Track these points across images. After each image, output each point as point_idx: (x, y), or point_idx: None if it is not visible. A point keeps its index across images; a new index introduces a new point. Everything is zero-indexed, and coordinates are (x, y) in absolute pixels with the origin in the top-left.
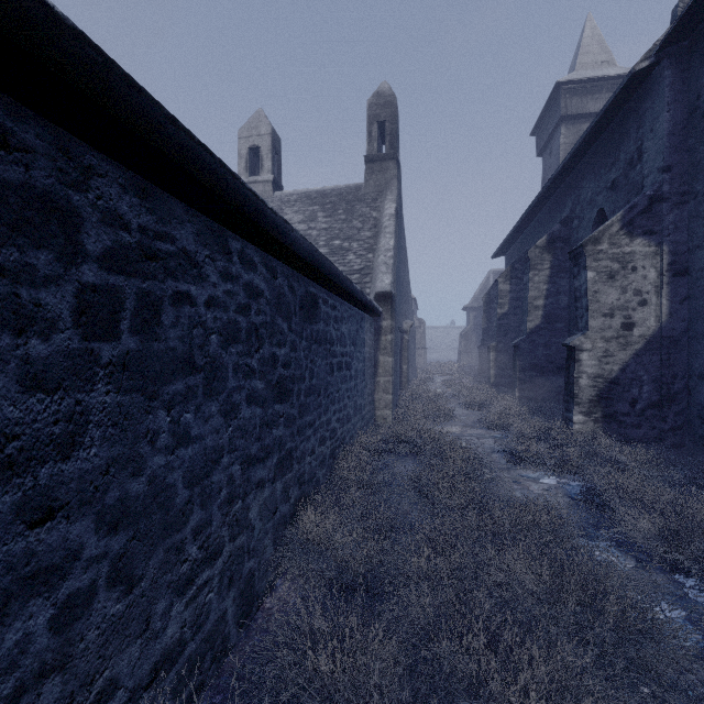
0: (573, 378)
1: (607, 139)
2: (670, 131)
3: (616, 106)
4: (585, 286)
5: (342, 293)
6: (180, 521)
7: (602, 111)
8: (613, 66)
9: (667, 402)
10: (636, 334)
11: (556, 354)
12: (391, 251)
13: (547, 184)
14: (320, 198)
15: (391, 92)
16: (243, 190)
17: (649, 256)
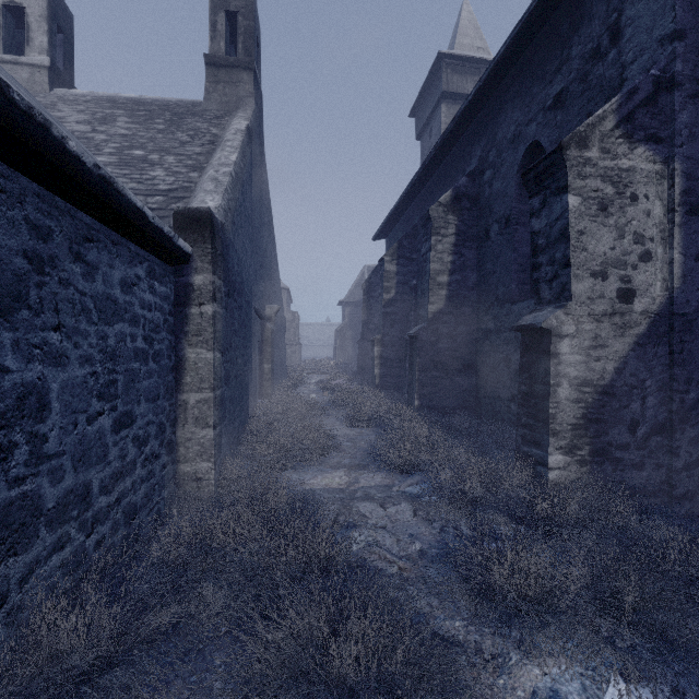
0: (547, 387)
1: (546, 39)
2: None
3: None
4: (564, 222)
5: None
6: None
7: None
8: (488, 54)
9: (680, 422)
10: (637, 310)
11: (462, 348)
12: (229, 166)
13: (450, 125)
14: (131, 104)
15: None
16: None
17: (653, 179)
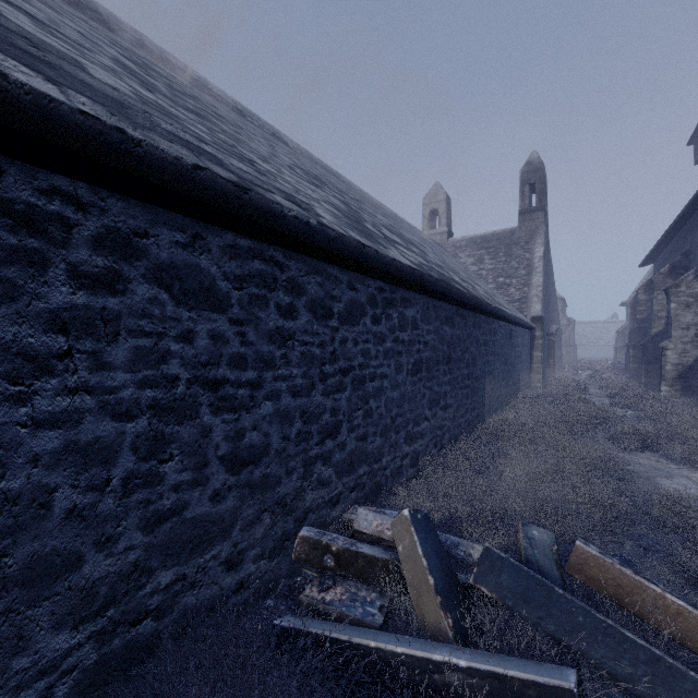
0: (661, 366)
1: None
2: None
3: None
4: (670, 312)
5: (519, 325)
6: (496, 385)
7: (694, 196)
8: None
9: None
10: None
11: None
12: (540, 286)
13: (670, 226)
14: (484, 243)
15: (539, 161)
16: (507, 314)
17: None
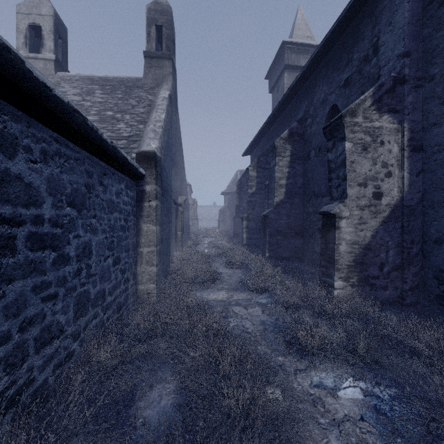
0: (334, 245)
1: (340, 46)
2: (409, 20)
3: (354, 10)
4: (343, 156)
5: None
6: None
7: (342, 14)
8: (313, 40)
9: (407, 264)
10: (384, 203)
11: (294, 222)
12: (161, 122)
13: (287, 91)
14: (101, 81)
15: (167, 4)
16: None
17: (393, 132)
